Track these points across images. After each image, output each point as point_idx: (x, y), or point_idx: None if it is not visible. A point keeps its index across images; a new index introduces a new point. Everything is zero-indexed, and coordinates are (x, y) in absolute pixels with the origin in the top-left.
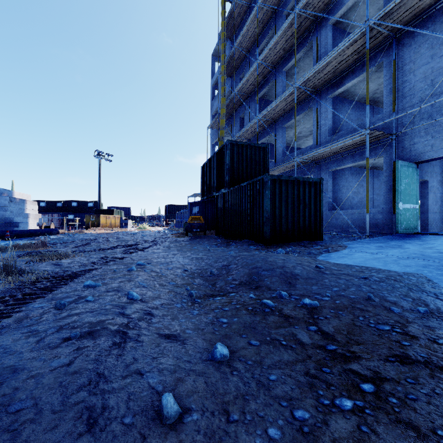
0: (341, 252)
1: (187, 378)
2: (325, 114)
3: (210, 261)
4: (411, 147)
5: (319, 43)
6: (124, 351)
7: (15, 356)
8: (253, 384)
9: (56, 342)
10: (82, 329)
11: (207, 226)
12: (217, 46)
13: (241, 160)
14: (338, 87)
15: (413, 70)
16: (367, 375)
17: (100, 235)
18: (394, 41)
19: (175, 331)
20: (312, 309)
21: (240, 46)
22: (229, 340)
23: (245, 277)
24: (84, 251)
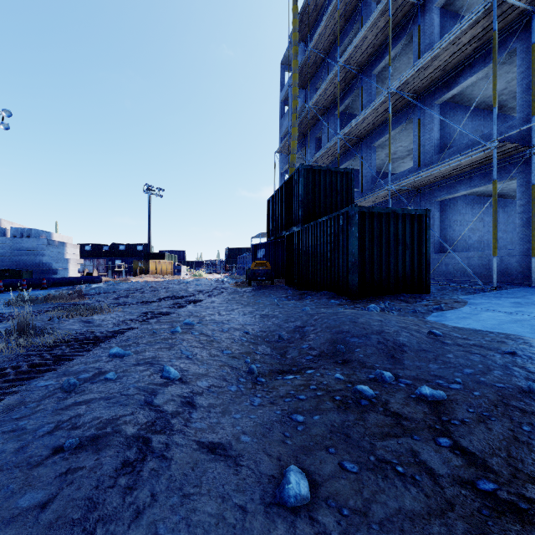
0: (460, 311)
1: None
2: (430, 126)
3: (278, 320)
4: None
5: (422, 33)
6: (138, 479)
7: None
8: None
9: (41, 454)
10: (85, 430)
11: (274, 274)
12: (286, 51)
13: (318, 190)
14: (448, 89)
15: None
16: None
17: (147, 284)
18: (533, 17)
19: (224, 436)
20: (436, 403)
21: (316, 47)
22: (308, 457)
23: (327, 346)
24: (124, 304)
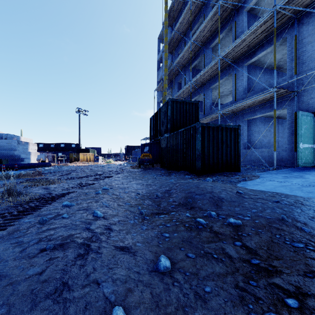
0: (255, 181)
1: (135, 289)
2: (241, 78)
3: (156, 186)
4: (309, 101)
5: (237, 25)
6: (86, 261)
7: (1, 264)
8: (191, 295)
9: (34, 252)
10: (55, 241)
11: (154, 161)
12: (161, 31)
13: (179, 113)
14: (251, 57)
15: (311, 42)
16: (289, 290)
17: (79, 167)
18: (295, 20)
19: (128, 243)
20: (236, 226)
21: (178, 30)
22: (170, 252)
23: (182, 200)
24: (66, 179)
